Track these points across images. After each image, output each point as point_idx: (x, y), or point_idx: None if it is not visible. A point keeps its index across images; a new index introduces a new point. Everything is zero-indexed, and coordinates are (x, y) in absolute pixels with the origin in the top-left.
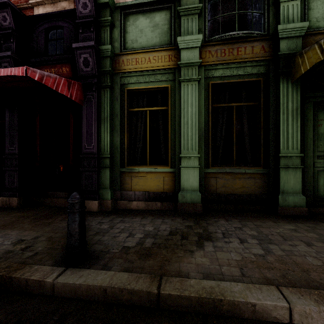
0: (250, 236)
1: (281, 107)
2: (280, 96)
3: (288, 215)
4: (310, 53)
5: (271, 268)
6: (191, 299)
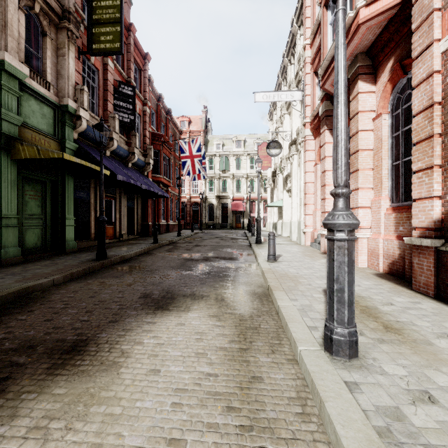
0: (3, 276)
1: (3, 176)
2: (2, 167)
3: (10, 264)
4: (30, 148)
5: (34, 277)
6: (15, 293)
